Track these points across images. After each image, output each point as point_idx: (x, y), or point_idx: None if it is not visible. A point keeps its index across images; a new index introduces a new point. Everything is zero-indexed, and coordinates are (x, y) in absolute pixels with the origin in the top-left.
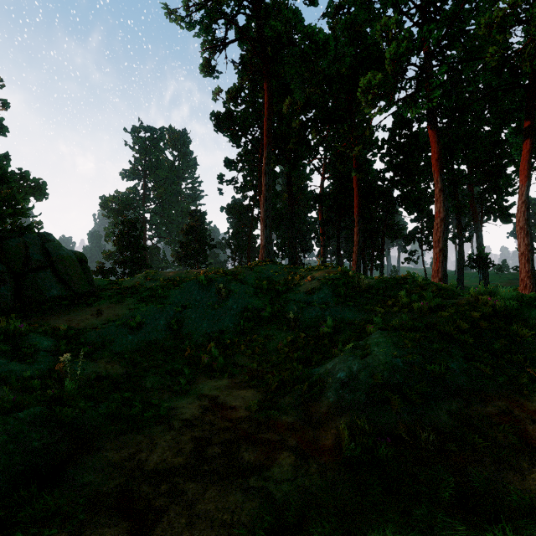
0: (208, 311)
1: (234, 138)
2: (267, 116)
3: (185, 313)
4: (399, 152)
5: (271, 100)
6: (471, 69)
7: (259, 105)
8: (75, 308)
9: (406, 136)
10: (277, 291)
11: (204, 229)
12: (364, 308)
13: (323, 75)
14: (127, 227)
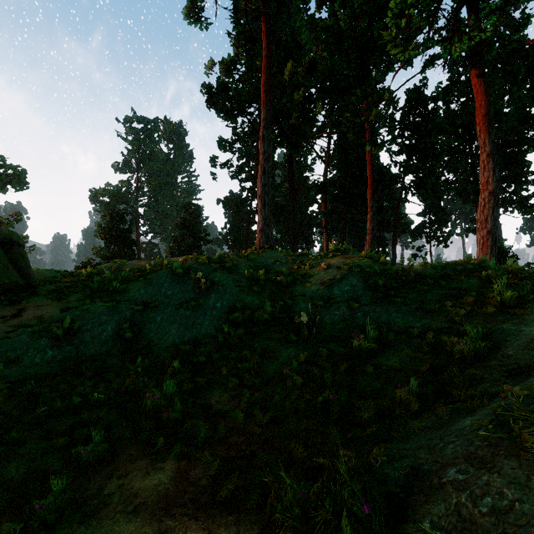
0: (181, 311)
1: (229, 116)
2: (266, 67)
3: (147, 314)
4: (413, 133)
5: (271, 46)
6: None
7: (257, 80)
8: None
9: (422, 115)
10: (279, 284)
11: (199, 222)
12: (424, 307)
13: (332, 30)
14: (115, 219)
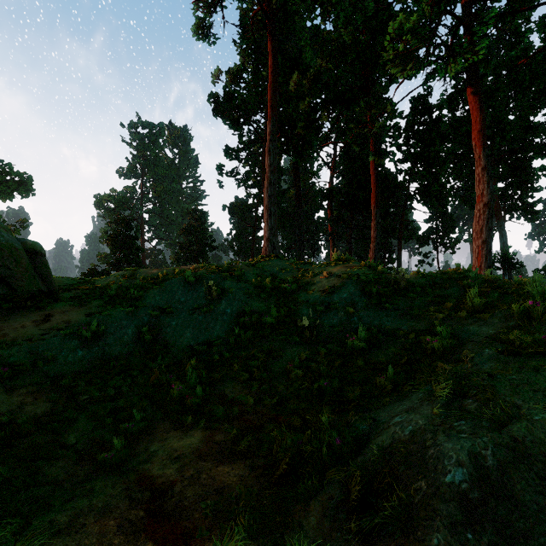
0: (194, 316)
1: (236, 124)
2: (272, 83)
3: (163, 319)
4: (418, 141)
5: (277, 63)
6: (524, 16)
7: (263, 89)
8: (20, 312)
9: (426, 123)
10: (284, 291)
11: (205, 229)
12: (410, 312)
13: (337, 44)
14: (121, 226)
